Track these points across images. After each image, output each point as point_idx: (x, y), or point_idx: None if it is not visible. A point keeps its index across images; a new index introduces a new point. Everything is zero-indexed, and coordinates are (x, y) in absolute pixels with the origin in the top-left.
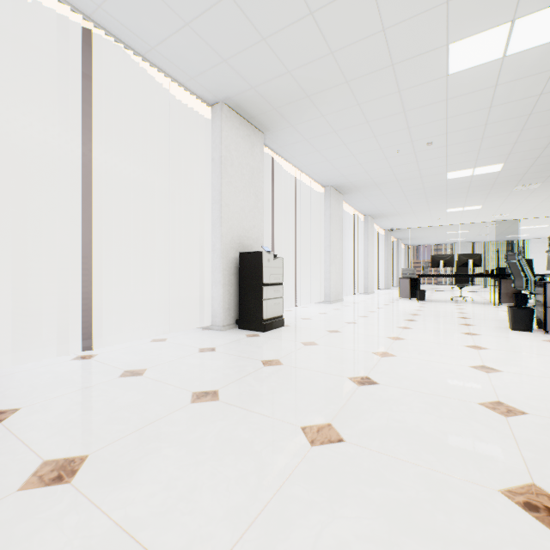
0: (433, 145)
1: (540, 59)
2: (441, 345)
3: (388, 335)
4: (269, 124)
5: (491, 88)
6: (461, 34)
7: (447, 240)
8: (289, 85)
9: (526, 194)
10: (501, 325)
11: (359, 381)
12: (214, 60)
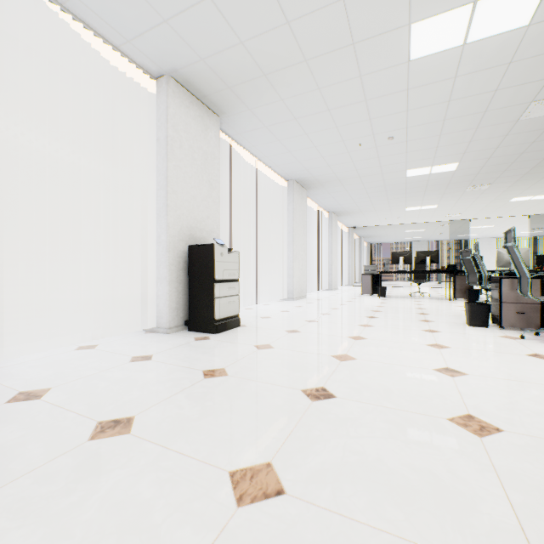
0: (394, 140)
1: (499, 50)
2: (403, 344)
3: (349, 334)
4: (224, 105)
5: (450, 80)
6: (424, 13)
7: (405, 238)
8: (243, 59)
9: (477, 195)
10: (458, 320)
11: (314, 394)
12: (153, 19)
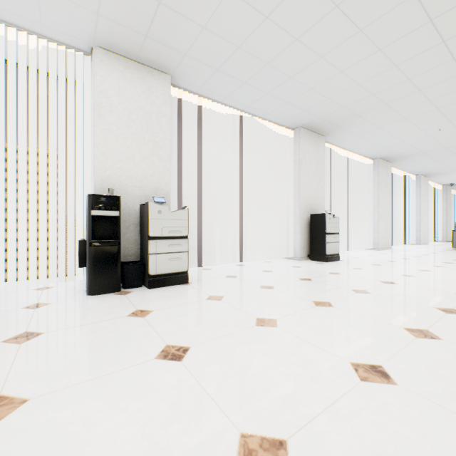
0: None
1: None
2: None
3: (418, 269)
4: (329, 131)
5: None
6: None
7: None
8: (343, 112)
9: None
10: None
11: (385, 282)
12: (298, 112)
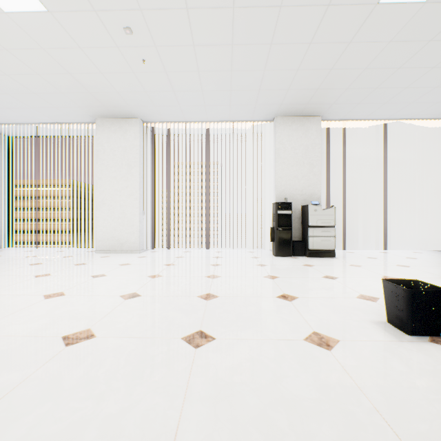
0: None
1: None
2: None
3: None
4: None
5: None
6: None
7: None
8: None
9: None
10: None
11: None
12: None
